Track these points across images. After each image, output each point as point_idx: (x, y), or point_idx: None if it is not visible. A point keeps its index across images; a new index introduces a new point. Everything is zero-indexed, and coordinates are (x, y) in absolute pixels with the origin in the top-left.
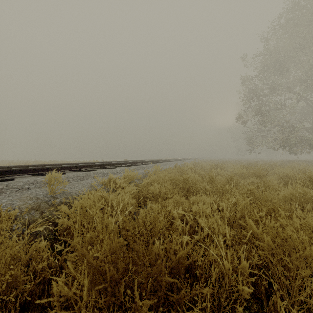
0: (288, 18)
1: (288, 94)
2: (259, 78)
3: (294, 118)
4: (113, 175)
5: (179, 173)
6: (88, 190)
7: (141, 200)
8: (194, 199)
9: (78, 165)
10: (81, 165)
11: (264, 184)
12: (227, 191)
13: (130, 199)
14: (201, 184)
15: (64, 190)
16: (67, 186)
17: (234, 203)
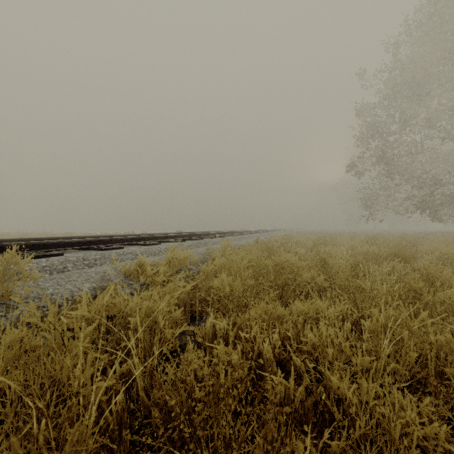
0: (430, 11)
1: (426, 132)
2: (384, 106)
3: (435, 168)
4: (151, 257)
5: (264, 254)
6: (93, 287)
7: (196, 307)
8: (302, 308)
9: (91, 239)
10: (98, 239)
11: (428, 274)
12: (361, 289)
13: (175, 304)
14: (307, 274)
15: (40, 290)
16: (55, 279)
17: (393, 321)
